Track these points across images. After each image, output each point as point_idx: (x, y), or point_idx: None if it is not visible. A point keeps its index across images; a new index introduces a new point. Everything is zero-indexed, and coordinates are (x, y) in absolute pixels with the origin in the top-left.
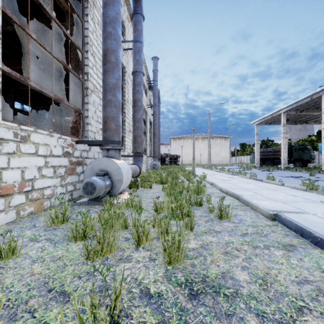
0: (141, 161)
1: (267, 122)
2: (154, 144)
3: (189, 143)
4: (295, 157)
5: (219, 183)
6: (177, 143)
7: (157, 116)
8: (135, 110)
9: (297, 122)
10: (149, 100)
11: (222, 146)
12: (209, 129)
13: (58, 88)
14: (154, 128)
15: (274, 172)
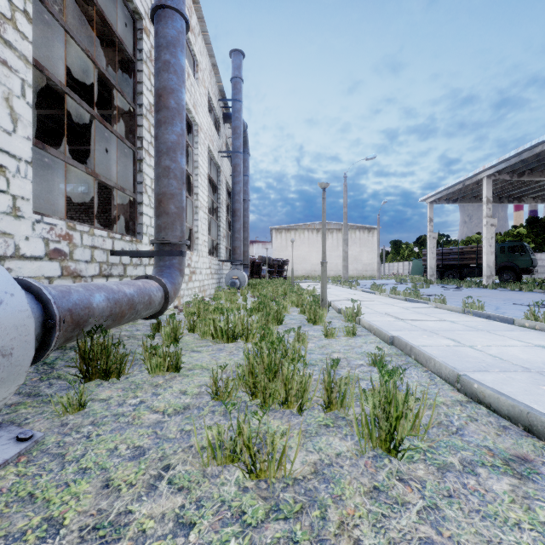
0: (177, 267)
1: (450, 198)
2: (234, 234)
3: (304, 238)
4: (502, 263)
5: (406, 333)
6: (284, 238)
7: (241, 175)
8: (161, 119)
9: (503, 199)
10: (226, 146)
11: (364, 244)
12: (345, 208)
13: (35, 117)
14: (235, 201)
15: (480, 292)
